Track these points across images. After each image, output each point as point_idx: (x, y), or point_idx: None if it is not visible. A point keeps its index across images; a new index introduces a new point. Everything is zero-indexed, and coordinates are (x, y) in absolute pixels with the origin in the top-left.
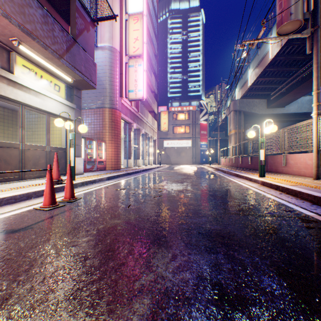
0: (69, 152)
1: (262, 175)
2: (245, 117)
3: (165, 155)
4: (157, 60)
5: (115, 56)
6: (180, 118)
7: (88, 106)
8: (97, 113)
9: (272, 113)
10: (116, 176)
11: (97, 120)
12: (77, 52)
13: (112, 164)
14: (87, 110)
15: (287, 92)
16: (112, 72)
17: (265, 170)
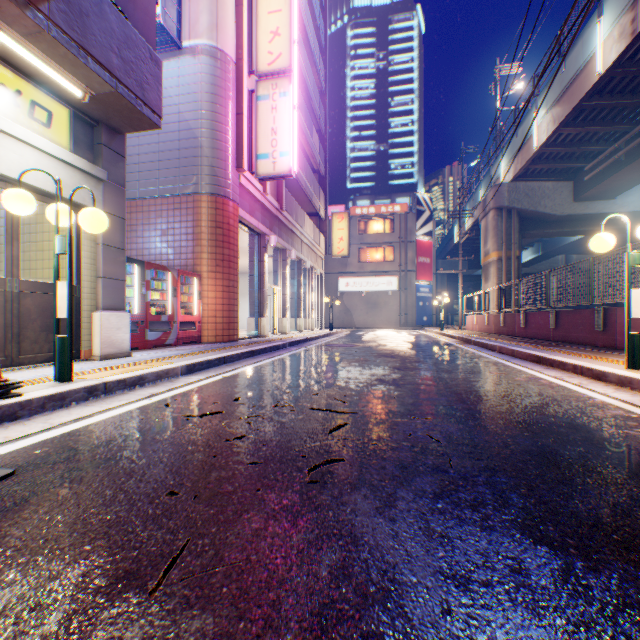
0: (86, 296)
1: (636, 363)
2: (520, 222)
3: (342, 309)
4: (324, 104)
5: (224, 70)
6: (373, 229)
7: (159, 190)
8: (181, 206)
9: (585, 212)
10: (214, 362)
11: (181, 223)
12: (93, 7)
13: (217, 329)
14: (158, 201)
15: (629, 159)
16: (217, 108)
17: (605, 346)
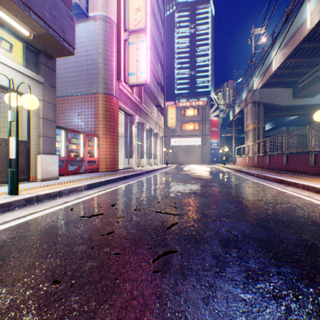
0: (33, 146)
1: None
2: (264, 109)
3: (172, 154)
4: (163, 49)
5: (111, 28)
6: (188, 114)
7: (77, 91)
8: (88, 100)
9: (298, 104)
10: (103, 182)
11: (88, 108)
12: None
13: (107, 164)
14: (76, 97)
15: None
16: (107, 48)
17: (315, 173)
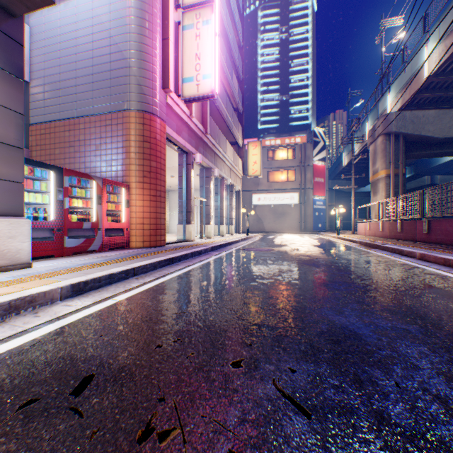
0: None
1: None
2: (405, 145)
3: (255, 218)
4: (241, 56)
5: None
6: (279, 157)
7: (93, 109)
8: (112, 122)
9: None
10: (119, 276)
11: (112, 138)
12: None
13: (144, 235)
14: (92, 118)
15: None
16: (144, 31)
17: None
